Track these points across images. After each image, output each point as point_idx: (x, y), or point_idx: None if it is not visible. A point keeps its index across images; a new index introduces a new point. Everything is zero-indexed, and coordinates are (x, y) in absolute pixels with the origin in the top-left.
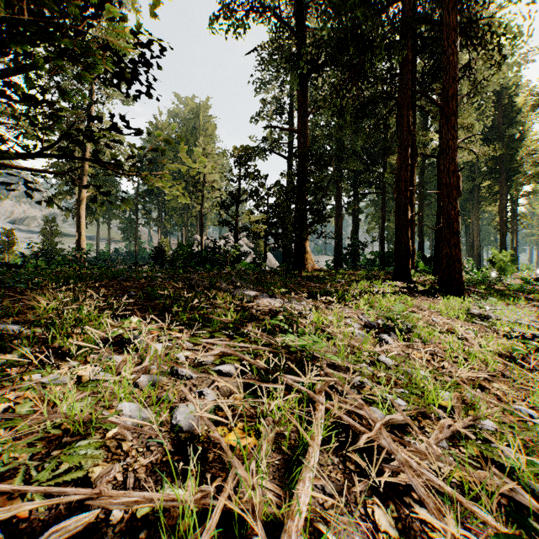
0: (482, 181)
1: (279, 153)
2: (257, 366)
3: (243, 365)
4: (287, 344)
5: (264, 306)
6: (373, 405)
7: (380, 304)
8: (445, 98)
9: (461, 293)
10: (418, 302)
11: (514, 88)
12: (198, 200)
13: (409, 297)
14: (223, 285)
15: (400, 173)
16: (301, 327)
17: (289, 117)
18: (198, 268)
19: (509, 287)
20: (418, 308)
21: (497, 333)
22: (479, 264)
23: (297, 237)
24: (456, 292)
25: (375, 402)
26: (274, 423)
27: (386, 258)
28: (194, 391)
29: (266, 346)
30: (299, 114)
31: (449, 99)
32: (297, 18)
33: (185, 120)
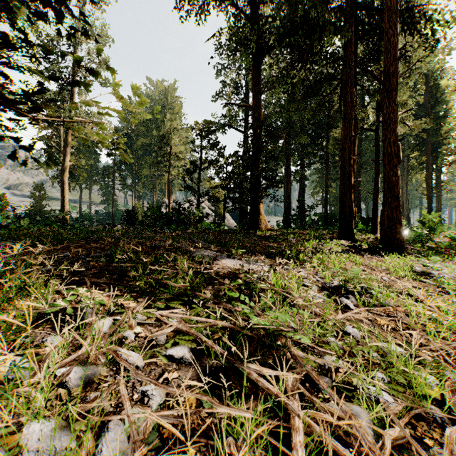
0: (411, 152)
1: (236, 128)
2: (215, 350)
3: (200, 344)
4: (249, 321)
5: (223, 268)
6: (354, 401)
7: (332, 263)
8: (386, 75)
9: (401, 251)
10: (365, 260)
11: (439, 71)
12: (166, 169)
13: (358, 256)
14: (185, 246)
15: (344, 144)
16: (265, 299)
17: (245, 96)
18: (165, 227)
19: (440, 245)
20: (368, 267)
21: (447, 293)
22: (408, 224)
23: (253, 200)
24: (397, 250)
25: (355, 396)
26: (237, 450)
27: (329, 218)
28: (138, 389)
29: (225, 319)
30: (254, 92)
31: (390, 76)
32: (252, 8)
33: (155, 100)
